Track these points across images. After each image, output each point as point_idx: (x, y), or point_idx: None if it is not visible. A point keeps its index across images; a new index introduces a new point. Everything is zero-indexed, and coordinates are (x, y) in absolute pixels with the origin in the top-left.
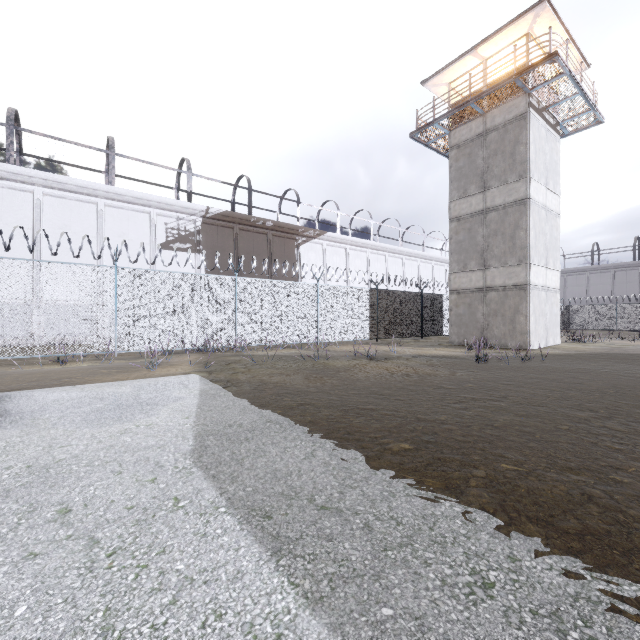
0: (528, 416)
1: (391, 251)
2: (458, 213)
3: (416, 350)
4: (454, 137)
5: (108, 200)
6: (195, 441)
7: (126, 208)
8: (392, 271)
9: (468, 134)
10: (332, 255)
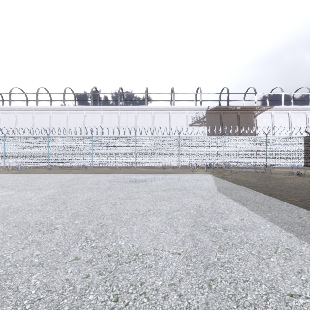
0: None
1: None
2: None
3: None
4: None
5: (172, 111)
6: (217, 188)
7: (178, 113)
8: None
9: None
10: (278, 118)
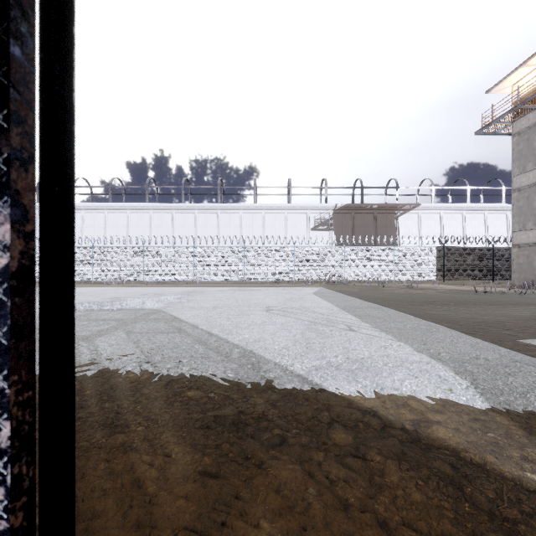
0: (414, 299)
1: (491, 209)
2: (519, 185)
3: (462, 287)
4: (515, 127)
5: (289, 210)
6: (313, 293)
7: (296, 212)
8: (492, 226)
9: (526, 123)
10: (426, 220)
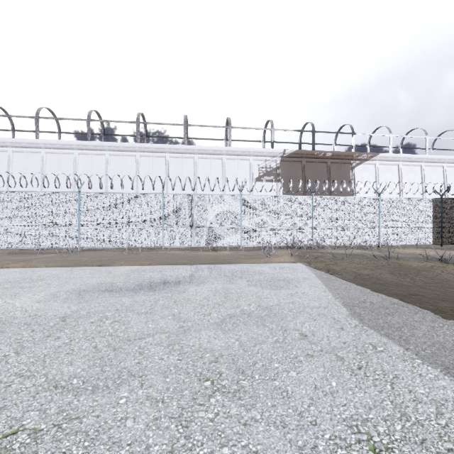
0: None
1: (450, 161)
2: None
3: None
4: None
5: (227, 156)
6: (346, 308)
7: (237, 159)
8: (451, 180)
9: None
10: (384, 172)
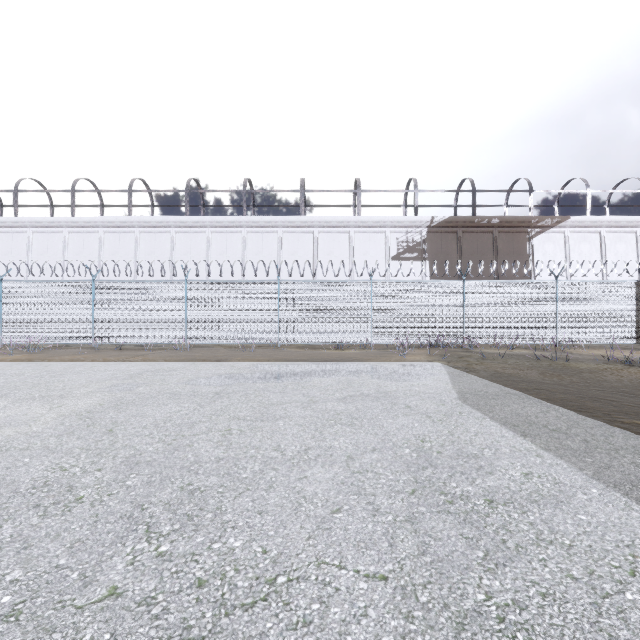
0: None
1: None
2: None
3: None
4: None
5: (356, 228)
6: (458, 394)
7: (368, 231)
8: None
9: None
10: (578, 243)
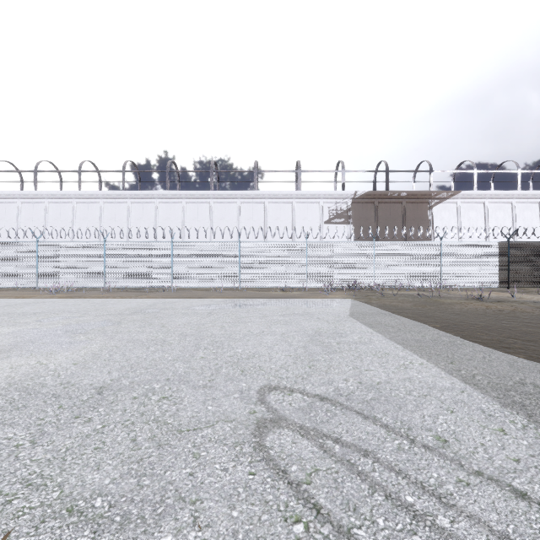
0: None
1: None
2: None
3: None
4: None
5: (297, 199)
6: (350, 313)
7: (306, 202)
8: None
9: None
10: (467, 211)
